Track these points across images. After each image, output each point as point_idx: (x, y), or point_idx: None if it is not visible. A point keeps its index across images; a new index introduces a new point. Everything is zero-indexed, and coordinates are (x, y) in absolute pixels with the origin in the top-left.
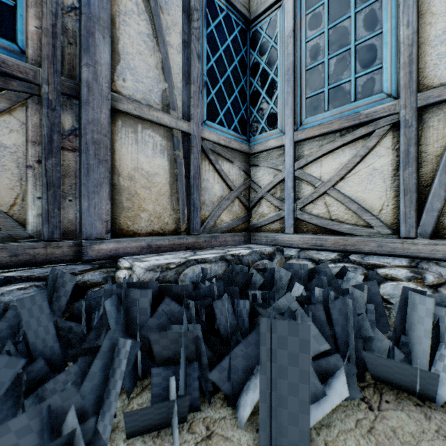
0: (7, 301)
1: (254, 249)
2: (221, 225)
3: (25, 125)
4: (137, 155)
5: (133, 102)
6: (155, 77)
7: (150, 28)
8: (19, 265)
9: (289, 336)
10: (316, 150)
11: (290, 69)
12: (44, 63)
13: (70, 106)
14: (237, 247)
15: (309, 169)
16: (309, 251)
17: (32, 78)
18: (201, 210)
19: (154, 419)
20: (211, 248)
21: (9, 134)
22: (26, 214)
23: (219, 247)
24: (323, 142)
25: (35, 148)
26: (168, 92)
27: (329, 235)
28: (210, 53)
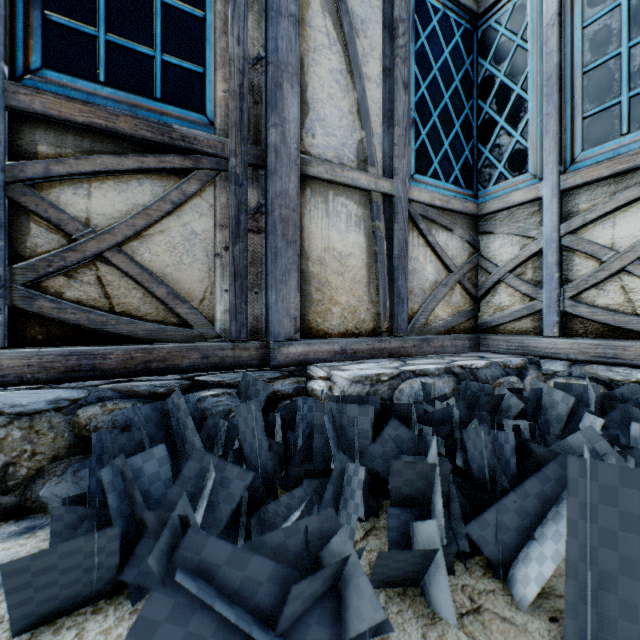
0: (203, 408)
1: (492, 360)
2: (436, 323)
3: (213, 207)
4: (328, 231)
5: (324, 162)
6: (348, 126)
7: (343, 62)
8: (210, 369)
9: (621, 487)
10: (602, 200)
11: (551, 76)
12: (232, 132)
13: (255, 179)
14: (461, 355)
15: (588, 233)
16: (590, 366)
17: (220, 152)
18: (408, 301)
19: (405, 569)
20: (422, 356)
21: (199, 220)
22: (215, 310)
23: (433, 354)
24: (617, 187)
25: (223, 233)
26: (365, 142)
27: (631, 340)
28: (419, 77)
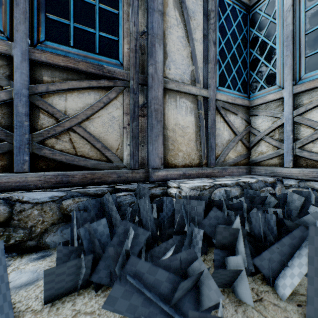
0: (119, 201)
1: (259, 179)
2: (229, 160)
3: (122, 105)
4: (176, 115)
5: (175, 82)
6: (186, 63)
7: (184, 32)
8: (121, 182)
9: None
10: (315, 98)
11: (288, 36)
12: (131, 68)
13: (142, 91)
14: (242, 176)
15: (308, 115)
16: (309, 182)
17: (126, 78)
18: (215, 150)
19: (225, 279)
20: (222, 177)
21: (116, 111)
22: (123, 154)
23: (227, 176)
24: None
25: (127, 117)
26: (194, 71)
27: None
28: (220, 38)
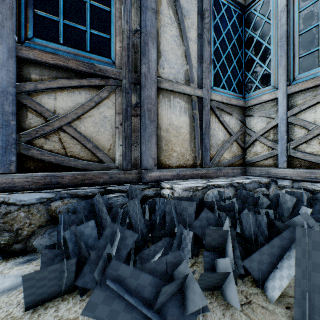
0: (110, 203)
1: (253, 180)
2: (224, 161)
3: (115, 104)
4: (170, 115)
5: (169, 82)
6: (181, 63)
7: (178, 31)
8: (113, 184)
9: None
10: (309, 99)
11: (283, 37)
12: (124, 67)
13: (135, 90)
14: (237, 177)
15: (302, 116)
16: (303, 183)
17: (118, 77)
18: (210, 150)
19: (213, 282)
20: (217, 178)
21: (108, 110)
22: (115, 154)
23: (222, 177)
24: (317, 92)
25: (119, 117)
26: (189, 71)
27: None
28: (216, 38)
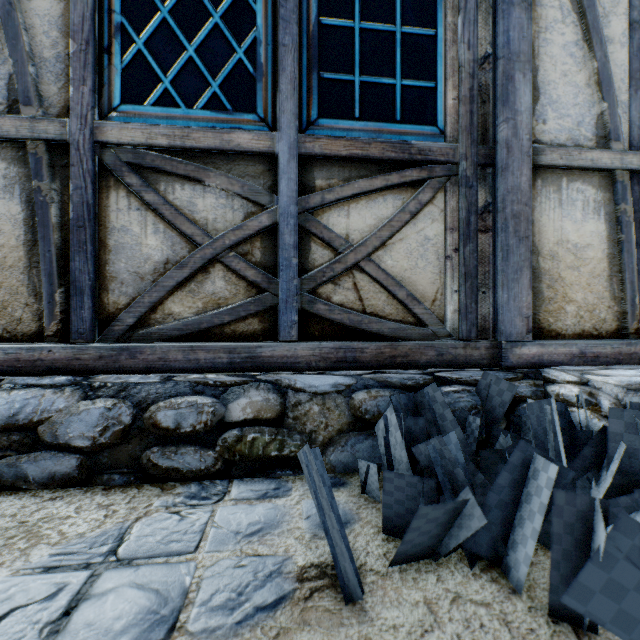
0: (446, 402)
1: None
2: None
3: (443, 212)
4: (560, 222)
5: (557, 148)
6: (584, 101)
7: (578, 31)
8: (443, 366)
9: None
10: None
11: None
12: (462, 137)
13: (482, 179)
14: None
15: None
16: None
17: (451, 158)
18: None
19: None
20: None
21: (431, 225)
22: (445, 310)
23: None
24: None
25: (452, 236)
26: (606, 115)
27: None
28: None
